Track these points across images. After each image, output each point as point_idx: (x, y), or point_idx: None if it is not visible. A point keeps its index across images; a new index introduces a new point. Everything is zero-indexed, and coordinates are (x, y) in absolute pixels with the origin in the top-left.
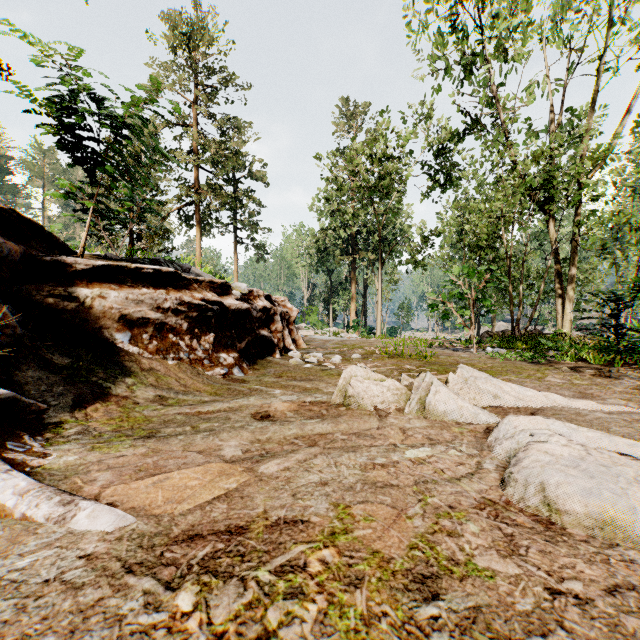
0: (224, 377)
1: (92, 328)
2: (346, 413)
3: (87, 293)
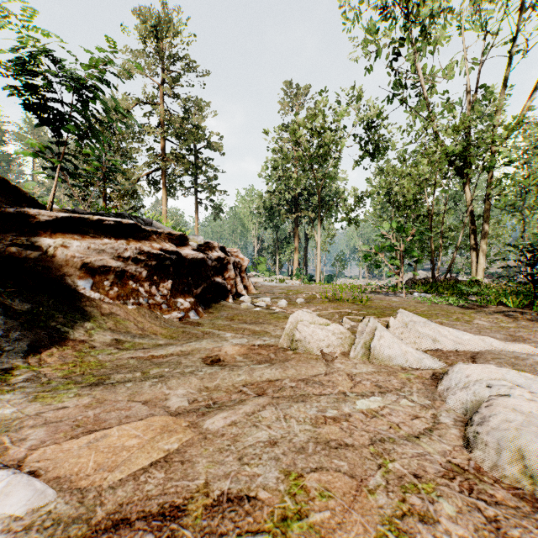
0: (181, 320)
1: (55, 275)
2: (293, 357)
3: (50, 243)
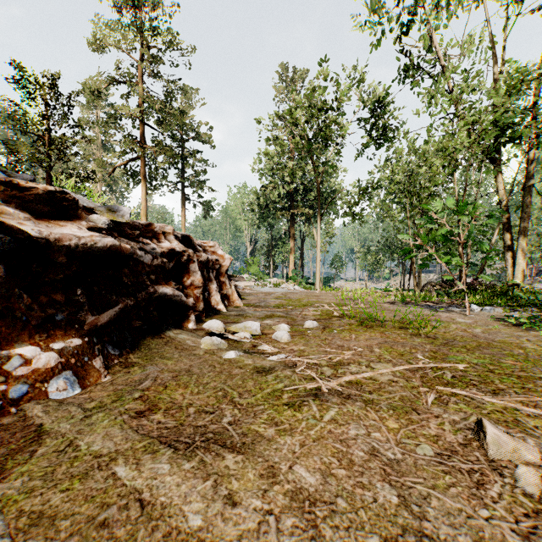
0: None
1: None
2: None
3: None
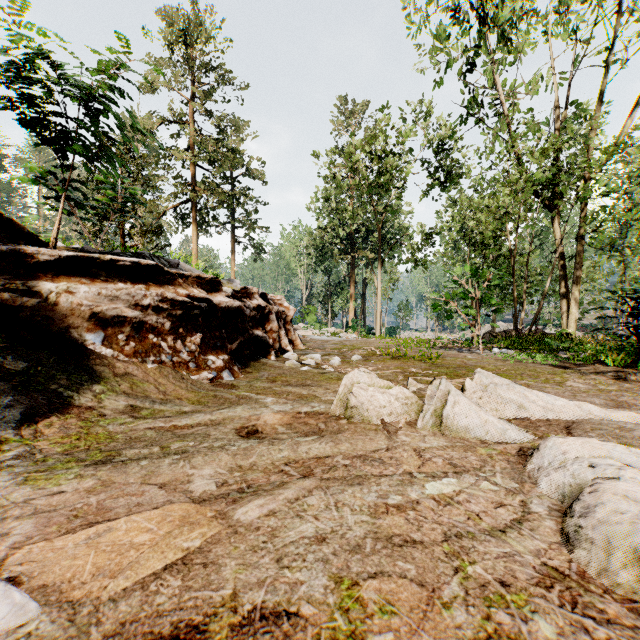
0: (212, 382)
1: (58, 327)
2: (348, 428)
3: (51, 287)
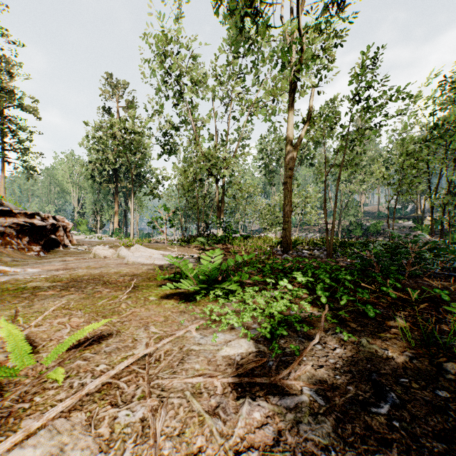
0: (36, 256)
1: None
2: (94, 258)
3: None
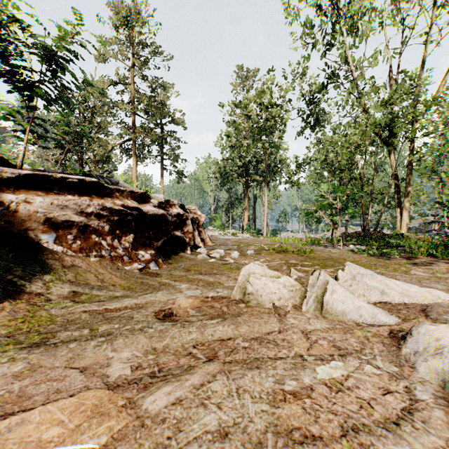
0: (141, 271)
1: (18, 230)
2: (246, 311)
3: (13, 198)
